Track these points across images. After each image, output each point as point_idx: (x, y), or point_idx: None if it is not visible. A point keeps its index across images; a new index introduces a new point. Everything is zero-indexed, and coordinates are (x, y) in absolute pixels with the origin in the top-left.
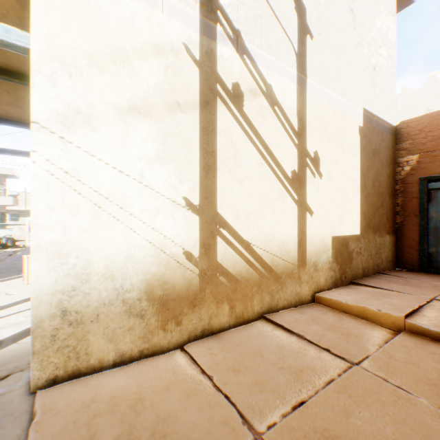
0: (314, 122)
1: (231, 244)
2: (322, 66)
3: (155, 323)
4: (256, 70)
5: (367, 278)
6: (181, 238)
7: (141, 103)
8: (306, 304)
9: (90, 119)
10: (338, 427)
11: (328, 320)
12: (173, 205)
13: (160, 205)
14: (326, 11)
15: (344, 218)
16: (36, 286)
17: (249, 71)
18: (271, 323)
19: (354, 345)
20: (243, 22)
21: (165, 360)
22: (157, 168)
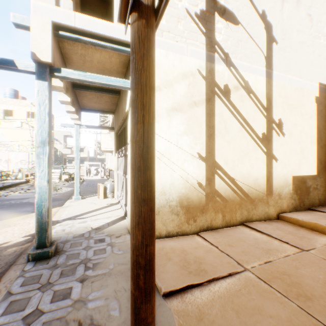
0: (278, 99)
1: (223, 179)
2: (284, 60)
3: (183, 219)
4: (238, 74)
5: (322, 207)
6: (196, 175)
7: (177, 105)
8: (272, 220)
9: (155, 117)
10: (290, 272)
11: (288, 229)
12: (192, 157)
13: (186, 157)
14: (288, 22)
15: (302, 163)
16: None
17: (233, 75)
18: (248, 227)
19: (305, 242)
20: (230, 47)
21: (190, 238)
22: (184, 138)
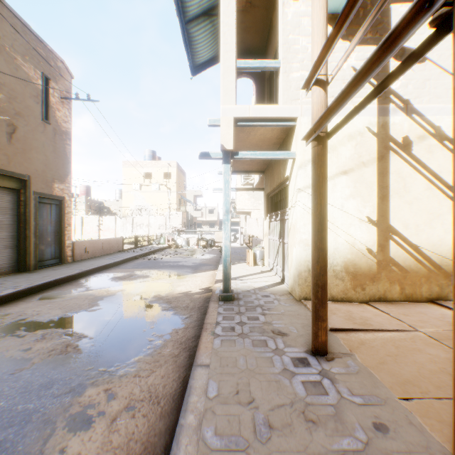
0: None
1: (400, 246)
2: None
3: (349, 285)
4: (424, 120)
5: None
6: (364, 240)
7: (342, 168)
8: None
9: None
10: None
11: None
12: (359, 221)
13: (352, 222)
14: None
15: None
16: (299, 257)
17: (416, 123)
18: (437, 305)
19: None
20: (411, 91)
21: (356, 305)
22: (350, 201)
